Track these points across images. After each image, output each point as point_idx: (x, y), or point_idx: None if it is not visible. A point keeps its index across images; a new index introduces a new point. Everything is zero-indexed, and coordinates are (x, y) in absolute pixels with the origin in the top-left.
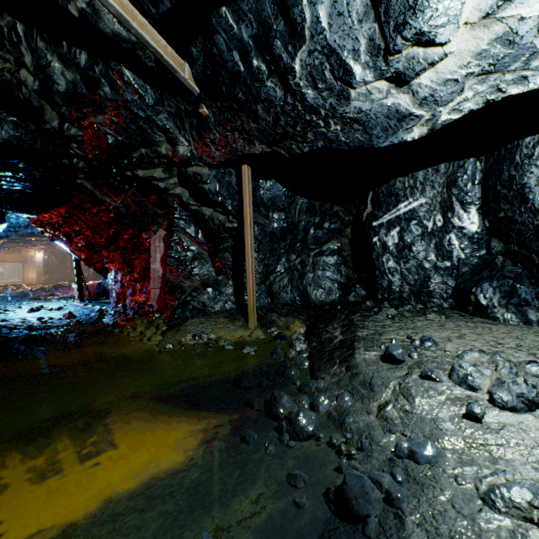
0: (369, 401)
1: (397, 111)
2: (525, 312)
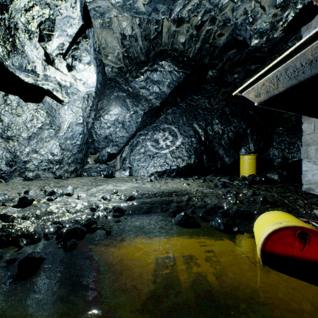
0: (63, 215)
1: (36, 67)
2: None
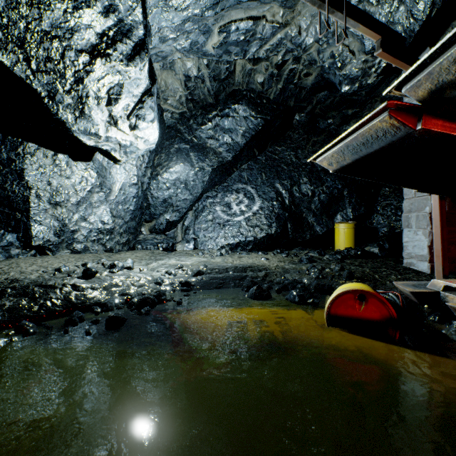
0: (128, 288)
1: (99, 129)
2: (11, 249)
